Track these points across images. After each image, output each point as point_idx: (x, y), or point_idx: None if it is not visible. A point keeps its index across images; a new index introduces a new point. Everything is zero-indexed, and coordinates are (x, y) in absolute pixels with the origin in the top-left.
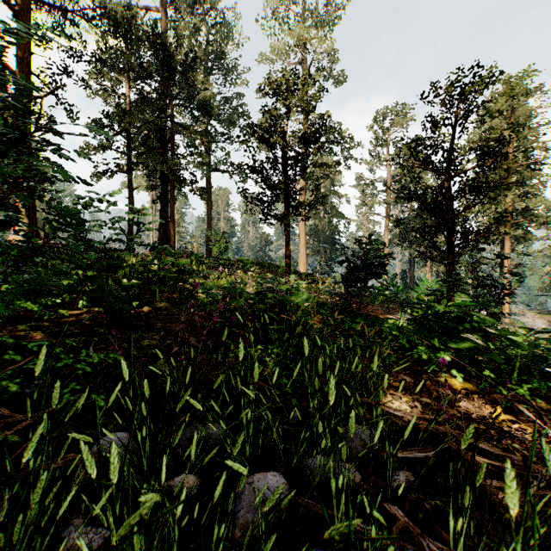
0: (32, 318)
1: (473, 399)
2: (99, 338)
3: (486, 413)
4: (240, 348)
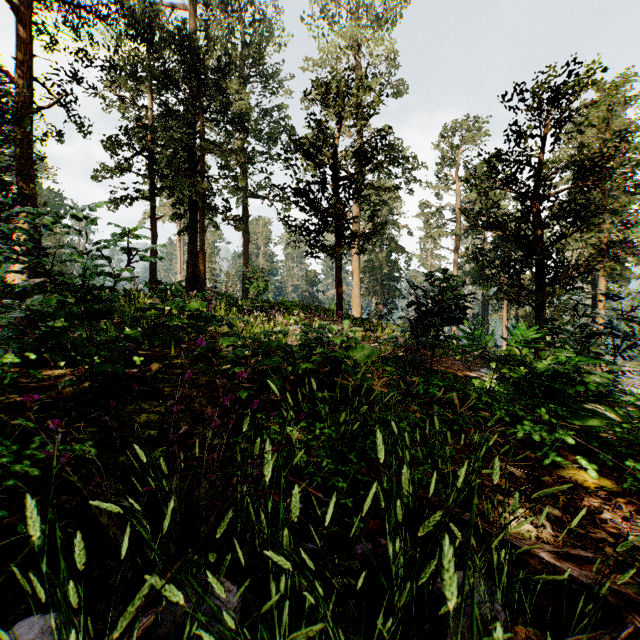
0: None
1: (619, 506)
2: (77, 412)
3: None
4: (267, 457)
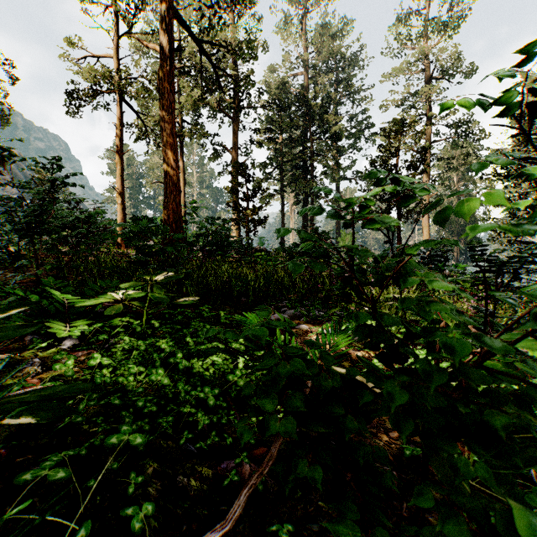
0: None
1: None
2: None
3: None
4: None
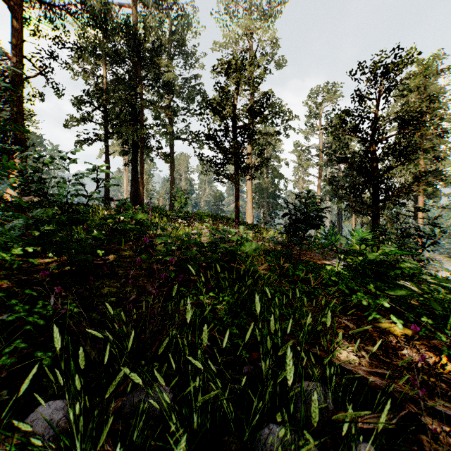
0: (4, 267)
1: (415, 346)
2: (62, 286)
3: (431, 362)
4: (188, 308)
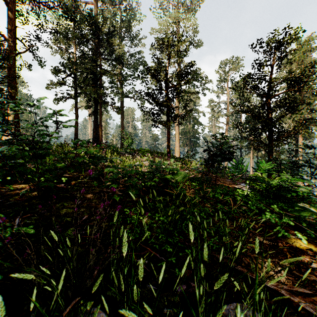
0: None
1: None
2: (29, 208)
3: None
4: (124, 241)
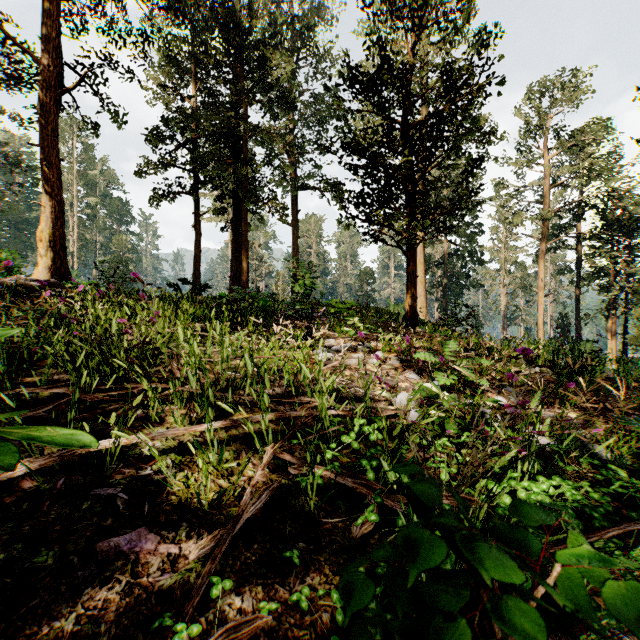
0: None
1: None
2: None
3: None
4: None
